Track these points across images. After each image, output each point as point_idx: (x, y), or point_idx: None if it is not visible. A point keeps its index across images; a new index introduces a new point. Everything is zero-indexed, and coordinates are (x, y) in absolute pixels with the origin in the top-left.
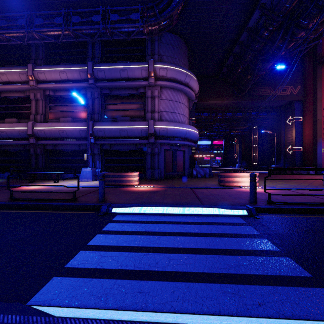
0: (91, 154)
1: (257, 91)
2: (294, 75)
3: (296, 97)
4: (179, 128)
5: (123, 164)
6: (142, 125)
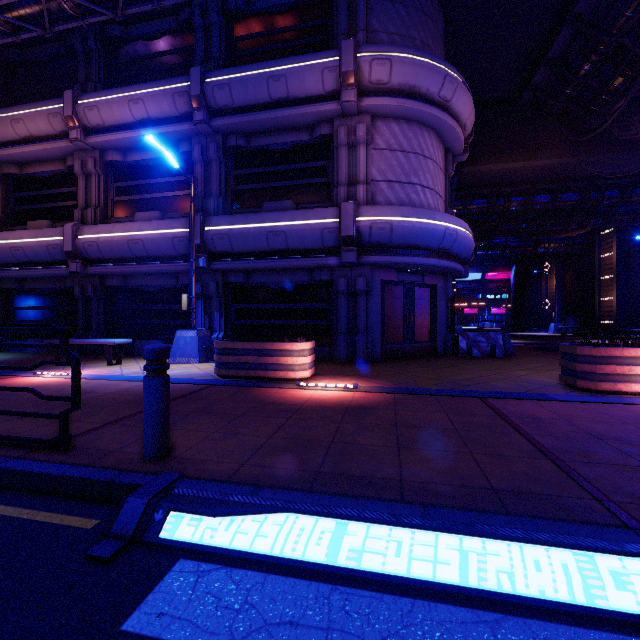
0: (203, 296)
1: (632, 129)
2: None
3: None
4: (425, 221)
5: (278, 320)
6: (324, 216)
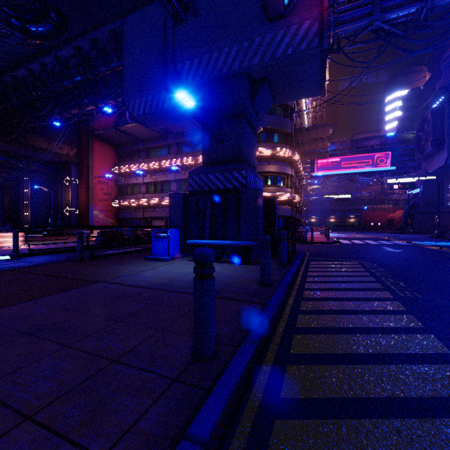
0: None
1: (28, 139)
2: (71, 136)
3: (73, 159)
4: None
5: None
6: None
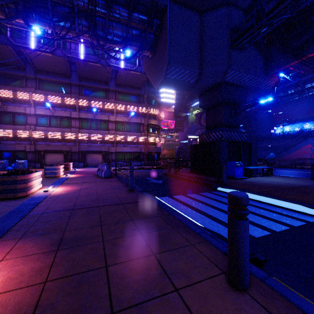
0: None
1: None
2: None
3: None
4: None
5: None
6: None
